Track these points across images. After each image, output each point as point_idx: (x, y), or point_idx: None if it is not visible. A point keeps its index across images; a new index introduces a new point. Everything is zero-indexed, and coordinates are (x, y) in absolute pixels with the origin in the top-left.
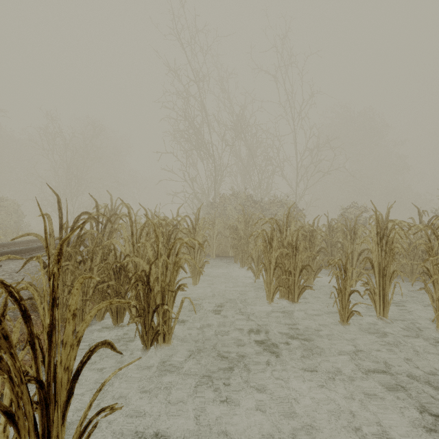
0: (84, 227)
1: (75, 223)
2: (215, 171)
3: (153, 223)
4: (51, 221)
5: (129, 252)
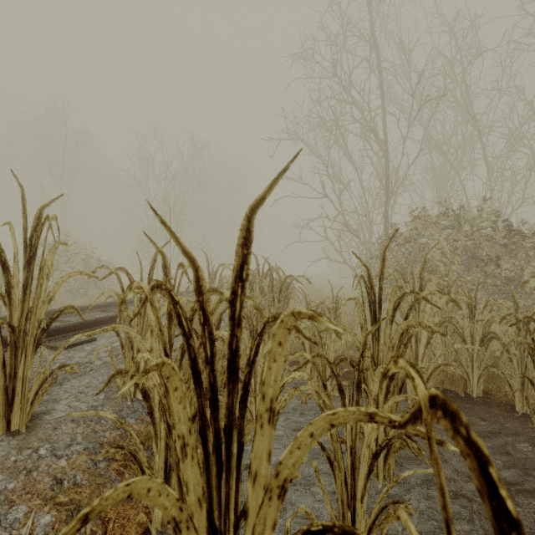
0: None
1: None
2: (387, 173)
3: None
4: None
5: None
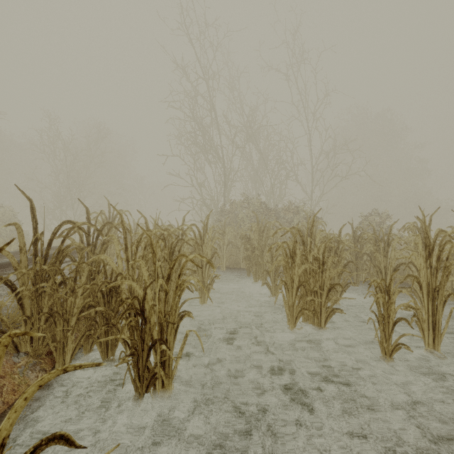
0: (72, 238)
1: (55, 234)
2: (225, 176)
3: (149, 235)
4: (22, 232)
5: (122, 270)
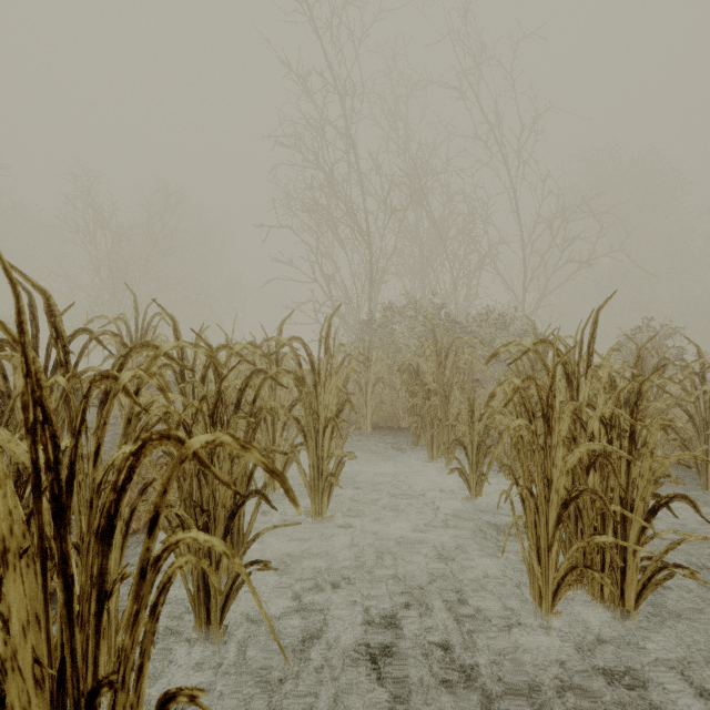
0: None
1: None
2: (371, 263)
3: None
4: None
5: None
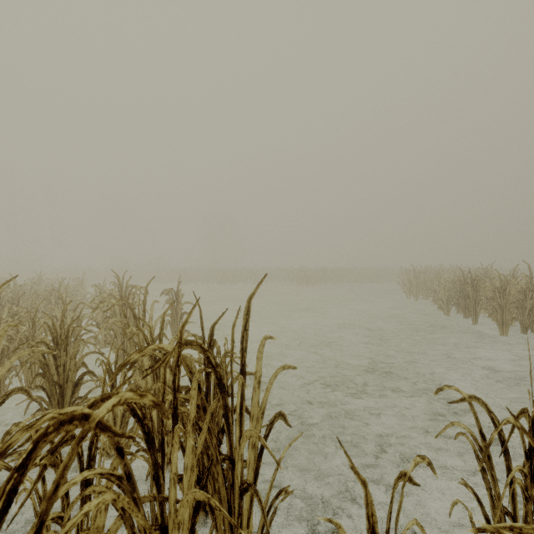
0: None
1: None
2: None
3: None
4: None
5: None
